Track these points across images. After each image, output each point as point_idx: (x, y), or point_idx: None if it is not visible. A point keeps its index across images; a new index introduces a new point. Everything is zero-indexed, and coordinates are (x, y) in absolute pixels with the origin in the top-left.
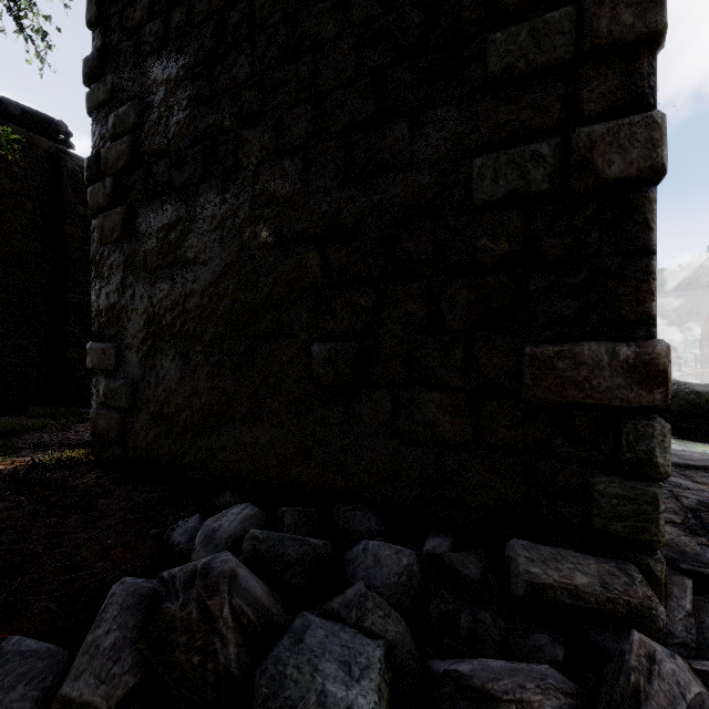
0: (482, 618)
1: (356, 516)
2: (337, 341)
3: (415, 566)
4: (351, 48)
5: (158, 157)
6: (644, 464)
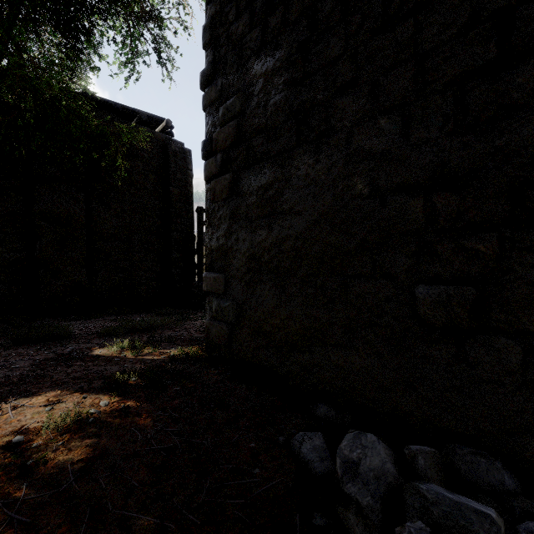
0: None
1: (479, 463)
2: (445, 284)
3: None
4: None
5: (257, 133)
6: None
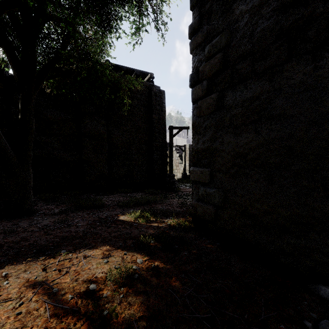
0: None
1: None
2: None
3: None
4: None
5: (242, 58)
6: None
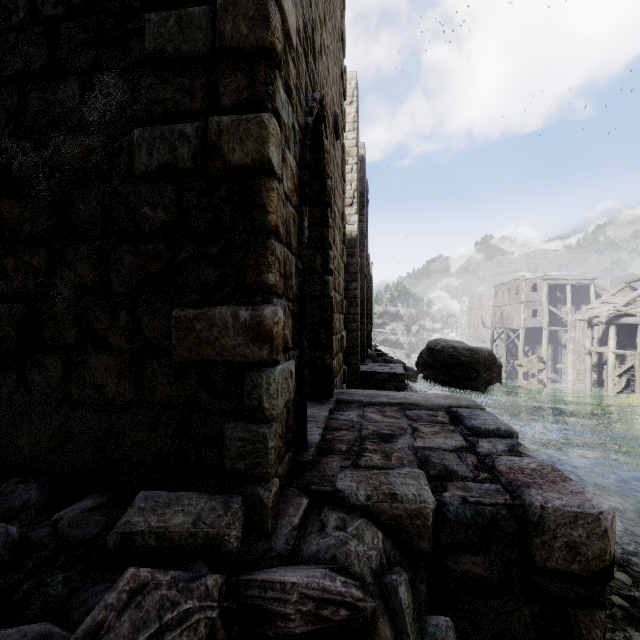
0: (52, 581)
1: (16, 490)
2: (8, 303)
3: (2, 540)
4: None
5: None
6: (257, 410)
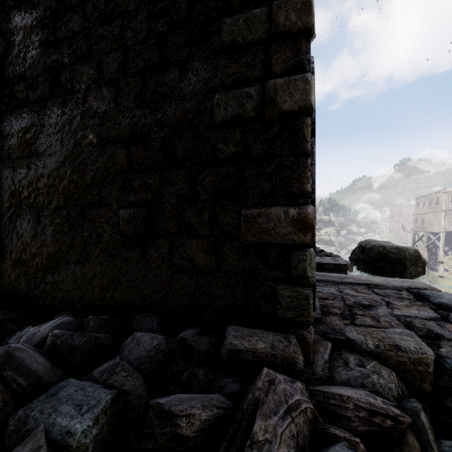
0: (197, 373)
1: (145, 320)
2: (136, 208)
3: (163, 345)
4: (145, 18)
5: (19, 80)
6: (302, 277)
